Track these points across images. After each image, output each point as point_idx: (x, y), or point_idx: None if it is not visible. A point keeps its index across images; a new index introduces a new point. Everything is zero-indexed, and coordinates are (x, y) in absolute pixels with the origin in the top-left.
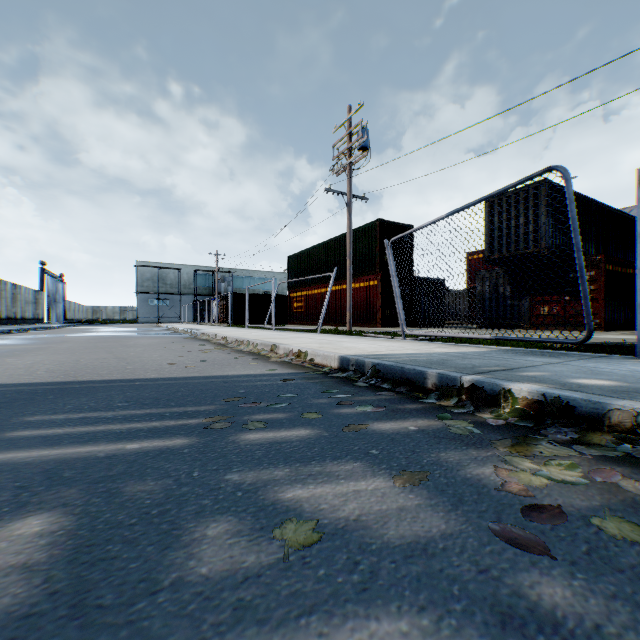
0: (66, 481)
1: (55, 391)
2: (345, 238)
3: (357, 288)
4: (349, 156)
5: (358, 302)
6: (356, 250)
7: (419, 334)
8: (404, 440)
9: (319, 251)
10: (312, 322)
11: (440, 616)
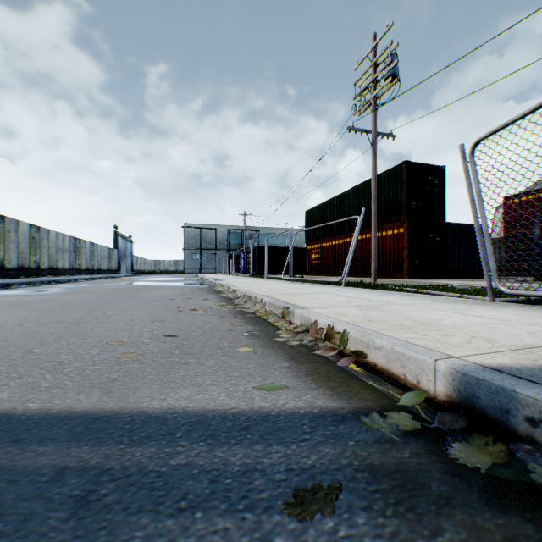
0: None
1: None
2: (365, 187)
3: (378, 237)
4: (374, 89)
5: (380, 252)
6: (377, 198)
7: (535, 294)
8: None
9: (337, 203)
10: (329, 273)
11: None
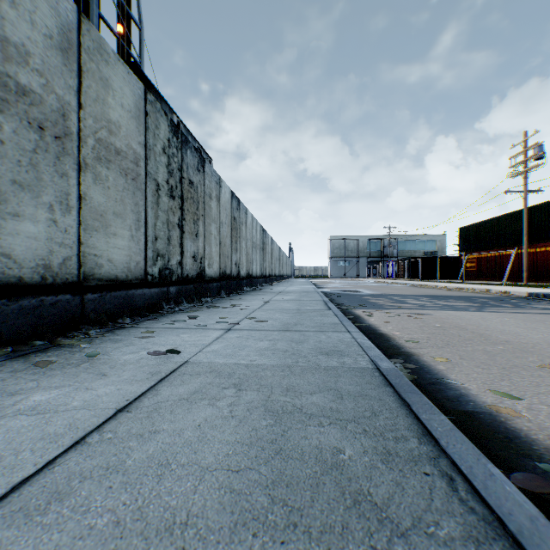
0: (486, 301)
1: (440, 296)
2: (518, 214)
3: (531, 252)
4: (524, 165)
5: (532, 263)
6: (530, 223)
7: None
8: (547, 303)
9: (491, 224)
10: (483, 278)
11: (546, 305)
